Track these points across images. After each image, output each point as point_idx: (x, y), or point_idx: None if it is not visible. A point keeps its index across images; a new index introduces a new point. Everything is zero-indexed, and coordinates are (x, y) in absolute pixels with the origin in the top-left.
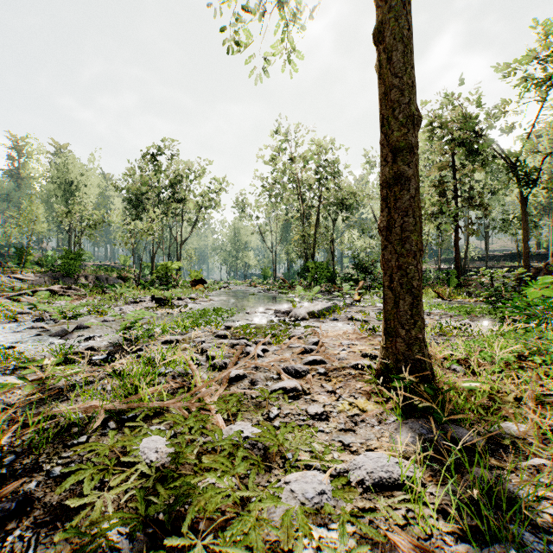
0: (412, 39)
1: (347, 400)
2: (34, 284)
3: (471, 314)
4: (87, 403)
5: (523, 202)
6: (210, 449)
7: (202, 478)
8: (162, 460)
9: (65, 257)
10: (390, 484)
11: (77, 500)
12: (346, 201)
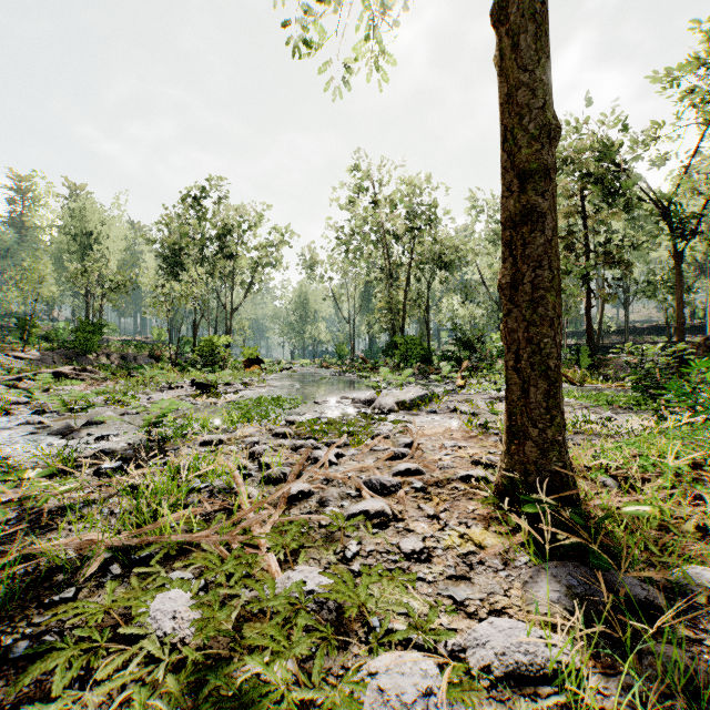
0: (547, 18)
1: (457, 530)
2: (39, 365)
3: (613, 404)
4: (82, 535)
5: (676, 258)
6: (256, 611)
7: (241, 663)
8: (182, 633)
9: (80, 330)
10: (532, 673)
11: (39, 707)
12: (444, 258)
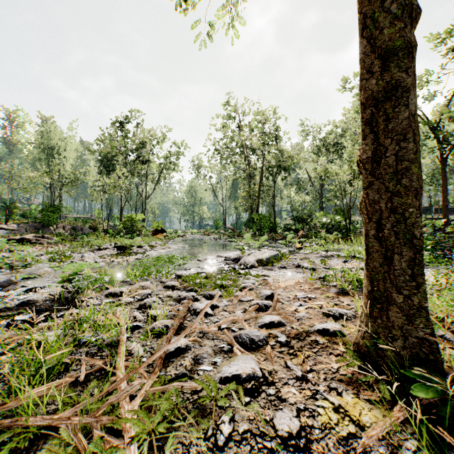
0: None
1: (330, 400)
2: (16, 233)
3: None
4: None
5: (442, 161)
6: None
7: None
8: None
9: (45, 210)
10: None
11: None
12: (285, 163)
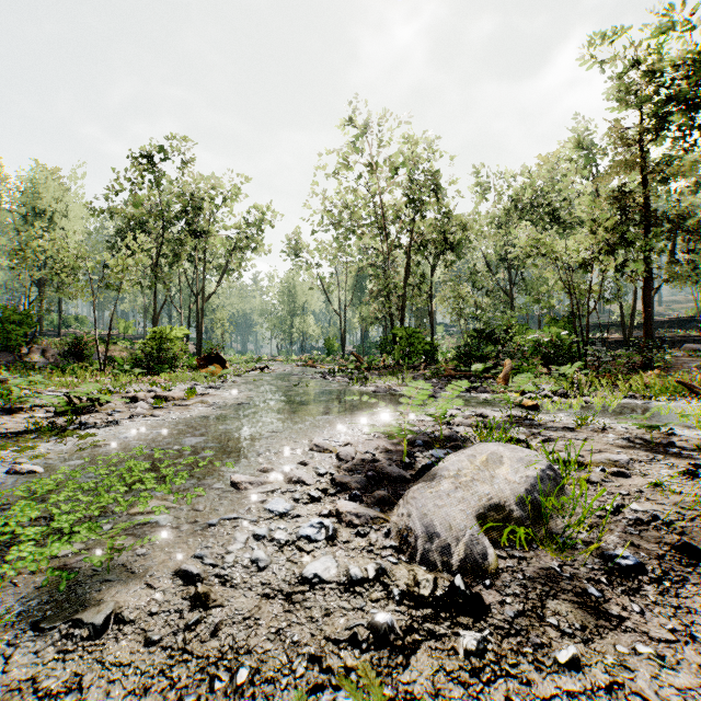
0: None
1: None
2: None
3: None
4: None
5: None
6: None
7: None
8: None
9: (3, 320)
10: None
11: None
12: (450, 237)
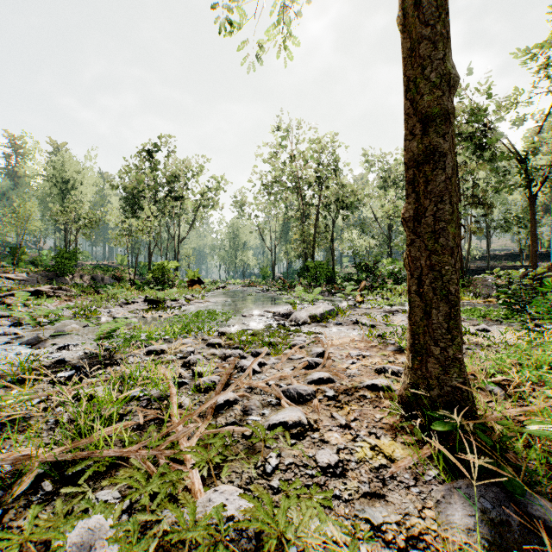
0: None
1: (368, 442)
2: (26, 284)
3: (485, 317)
4: (20, 450)
5: (530, 200)
6: (176, 539)
7: None
8: None
9: (59, 257)
10: None
11: None
12: (346, 200)
